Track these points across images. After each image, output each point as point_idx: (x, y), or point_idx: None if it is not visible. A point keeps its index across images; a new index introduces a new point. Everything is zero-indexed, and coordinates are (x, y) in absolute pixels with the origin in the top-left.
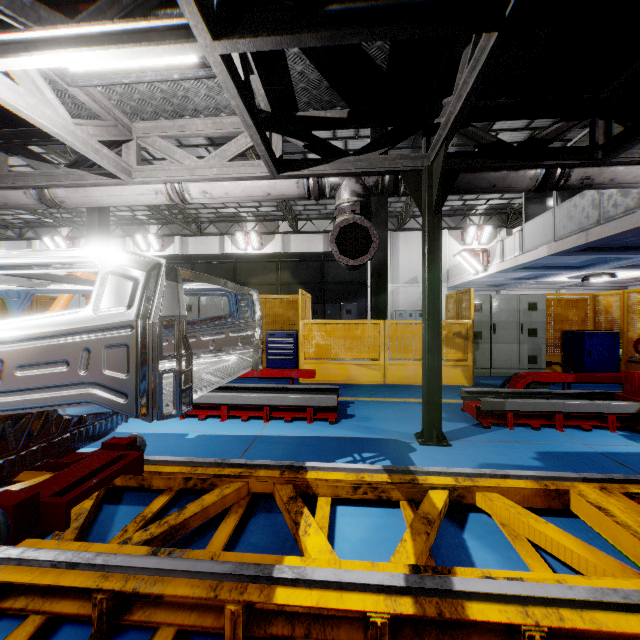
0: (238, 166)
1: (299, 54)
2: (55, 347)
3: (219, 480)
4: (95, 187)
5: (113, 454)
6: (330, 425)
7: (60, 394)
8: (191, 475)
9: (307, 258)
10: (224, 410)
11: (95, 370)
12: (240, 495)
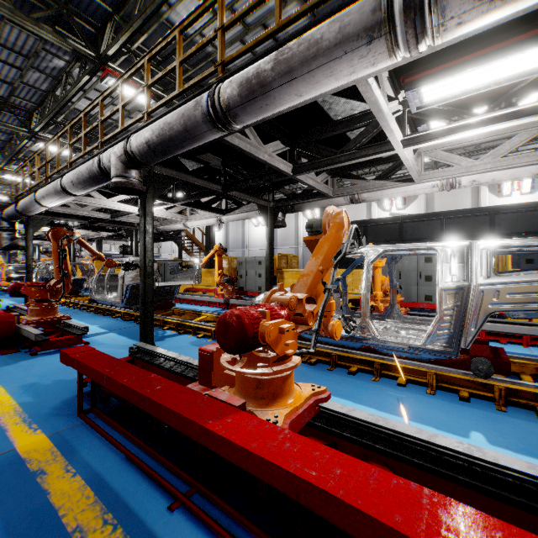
0: (511, 159)
1: None
2: None
3: None
4: (389, 189)
5: (484, 346)
6: None
7: None
8: None
9: (474, 213)
10: (482, 334)
11: None
12: None
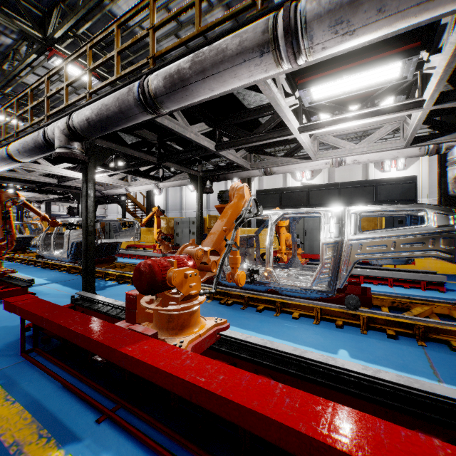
0: (380, 145)
1: (445, 85)
2: (417, 238)
3: (412, 304)
4: (293, 164)
5: (357, 286)
6: (441, 293)
7: (420, 253)
8: (395, 300)
9: (362, 184)
10: (361, 278)
11: (436, 246)
12: (429, 312)
